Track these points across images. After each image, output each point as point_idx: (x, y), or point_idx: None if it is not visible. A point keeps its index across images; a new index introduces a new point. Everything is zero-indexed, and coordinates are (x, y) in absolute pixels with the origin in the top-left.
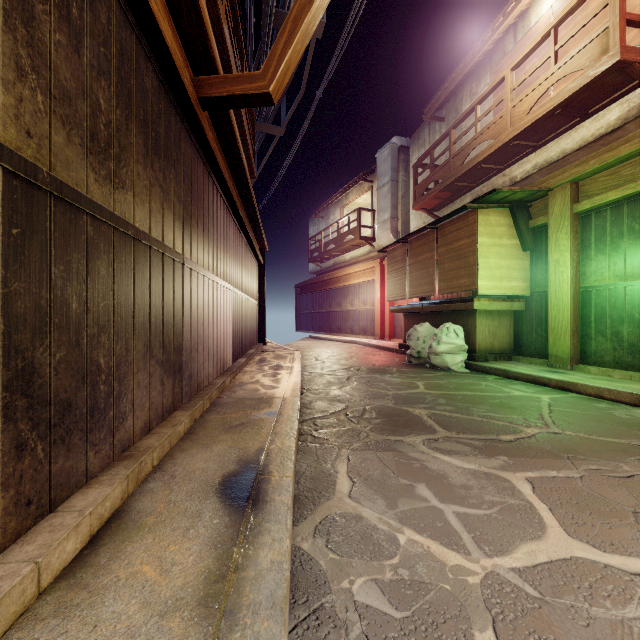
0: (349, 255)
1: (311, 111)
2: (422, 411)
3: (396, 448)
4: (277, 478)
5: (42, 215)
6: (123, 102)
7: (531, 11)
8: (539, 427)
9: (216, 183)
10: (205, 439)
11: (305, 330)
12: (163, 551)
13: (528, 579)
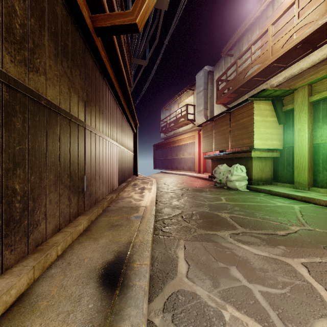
0: (181, 129)
1: (161, 52)
2: (226, 215)
3: (214, 240)
4: (138, 265)
5: None
6: (37, 15)
7: None
8: (298, 226)
9: (108, 84)
10: (95, 234)
11: (158, 168)
12: None
13: None
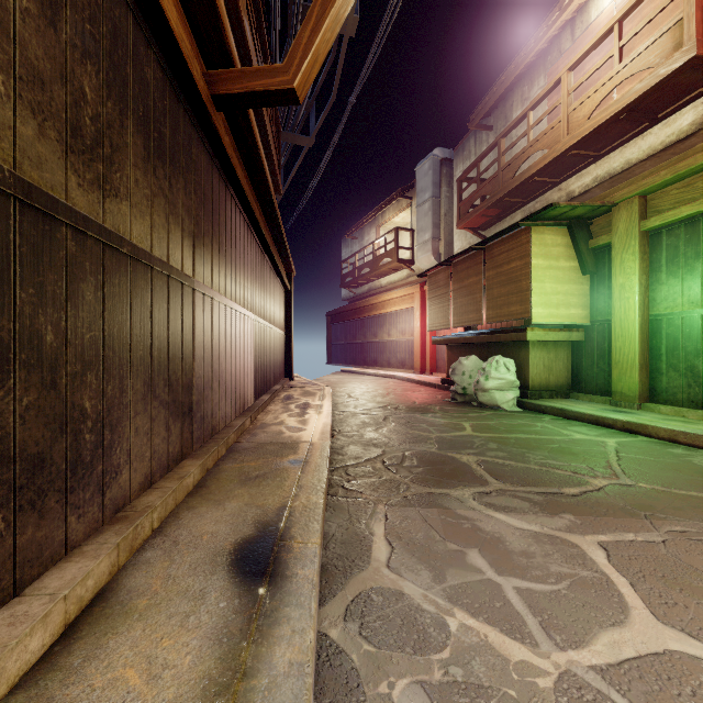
0: (386, 280)
1: (343, 119)
2: (470, 458)
3: (442, 504)
4: (300, 545)
5: (2, 224)
6: (116, 93)
7: (591, 4)
8: (607, 478)
9: (235, 197)
10: (217, 494)
11: (337, 363)
12: (154, 648)
13: (613, 682)
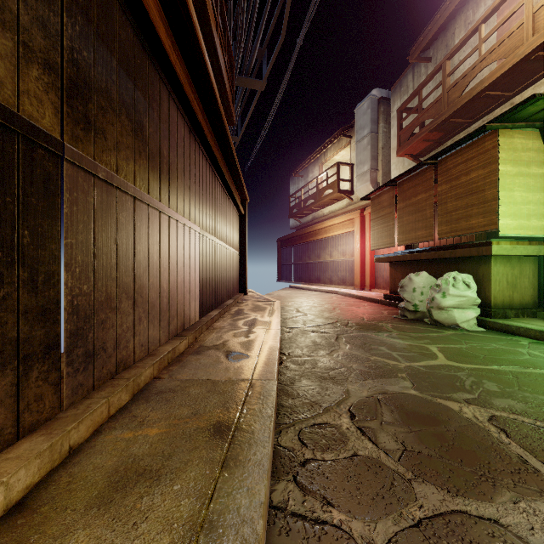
0: (327, 209)
1: (291, 62)
2: (475, 411)
3: None
4: None
5: None
6: None
7: None
8: None
9: (167, 83)
10: None
11: (286, 280)
12: None
13: None
